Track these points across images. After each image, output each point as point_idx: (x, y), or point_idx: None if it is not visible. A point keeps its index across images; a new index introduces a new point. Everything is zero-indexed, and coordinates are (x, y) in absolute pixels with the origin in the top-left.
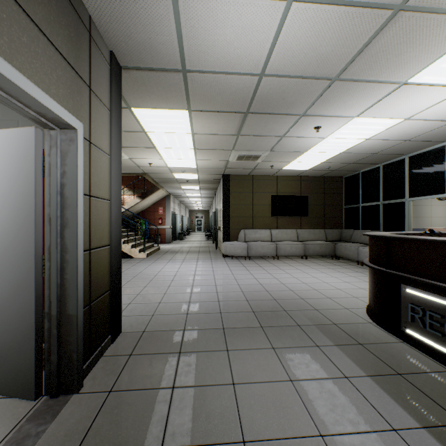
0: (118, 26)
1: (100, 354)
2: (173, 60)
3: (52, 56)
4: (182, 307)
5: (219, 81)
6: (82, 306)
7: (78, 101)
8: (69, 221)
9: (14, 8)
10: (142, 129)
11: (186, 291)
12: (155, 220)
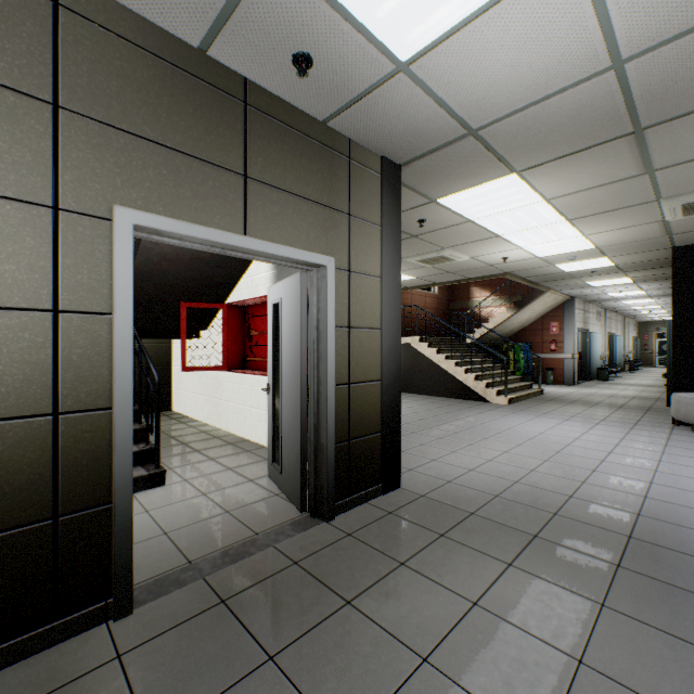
0: (375, 133)
1: (363, 499)
2: (449, 130)
3: (302, 209)
4: (497, 485)
5: (537, 116)
6: (333, 439)
7: (333, 235)
8: (322, 355)
9: (267, 191)
10: (464, 219)
11: (525, 465)
12: (543, 344)
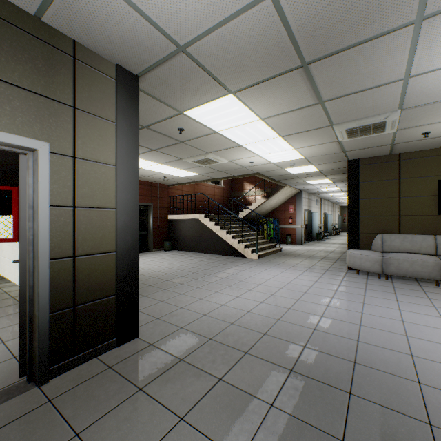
0: (96, 37)
1: (93, 355)
2: (161, 43)
3: (4, 92)
4: (216, 328)
5: (227, 39)
6: (48, 309)
7: (51, 123)
8: (36, 232)
9: None
10: (212, 130)
11: (245, 308)
12: (285, 219)
